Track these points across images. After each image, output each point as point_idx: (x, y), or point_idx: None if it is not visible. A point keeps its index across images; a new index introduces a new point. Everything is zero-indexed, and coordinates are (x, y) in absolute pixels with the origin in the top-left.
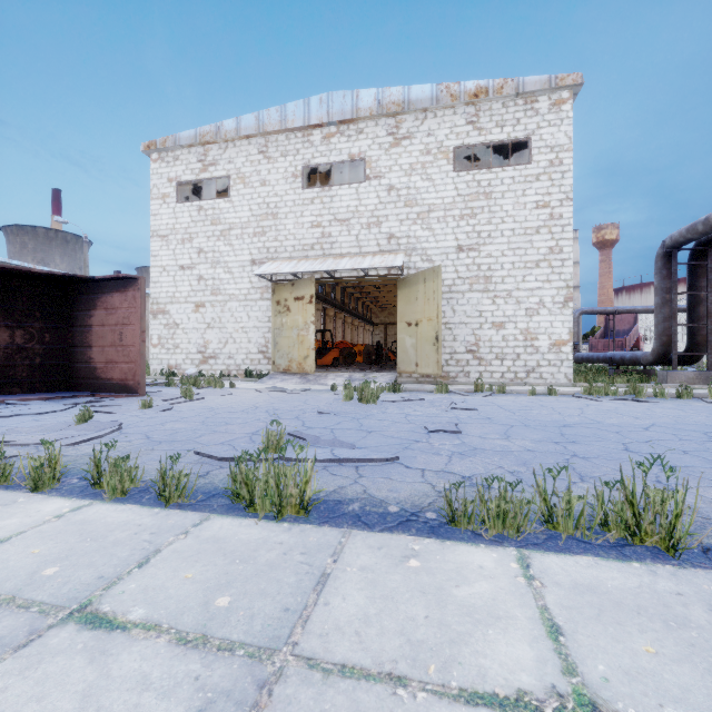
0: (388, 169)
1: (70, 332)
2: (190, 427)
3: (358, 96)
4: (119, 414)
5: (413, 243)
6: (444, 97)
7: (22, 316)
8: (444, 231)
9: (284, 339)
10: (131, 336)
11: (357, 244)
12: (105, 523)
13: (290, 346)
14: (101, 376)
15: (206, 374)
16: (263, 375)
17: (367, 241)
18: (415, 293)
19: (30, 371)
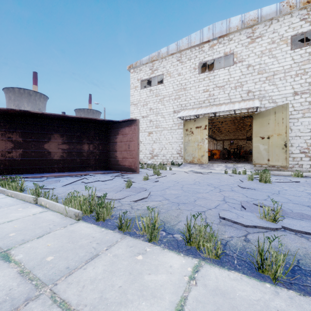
0: (247, 56)
1: (108, 145)
2: (181, 193)
3: (230, 21)
4: (137, 182)
5: (263, 93)
6: (285, 8)
7: (92, 139)
8: (284, 85)
9: (190, 147)
10: (133, 146)
11: (228, 97)
12: (244, 299)
13: (193, 150)
14: (120, 164)
15: (153, 163)
16: (179, 164)
17: (234, 96)
18: (267, 120)
19: (95, 161)
